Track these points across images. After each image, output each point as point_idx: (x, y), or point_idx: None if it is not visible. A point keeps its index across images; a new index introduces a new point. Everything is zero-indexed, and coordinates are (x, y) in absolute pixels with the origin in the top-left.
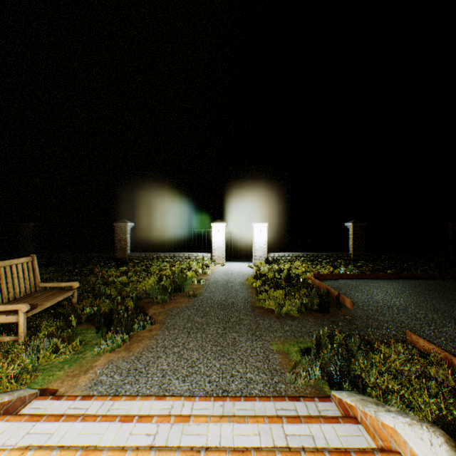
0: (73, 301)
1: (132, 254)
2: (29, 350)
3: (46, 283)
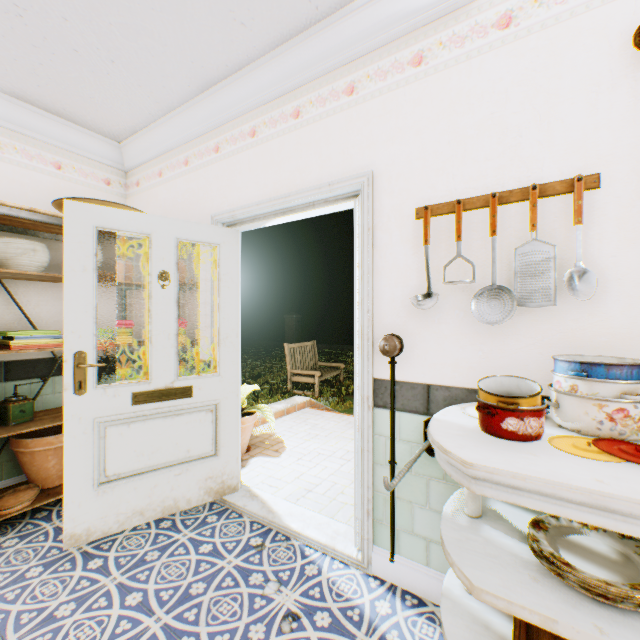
0: (340, 379)
1: None
2: (323, 399)
3: (322, 363)
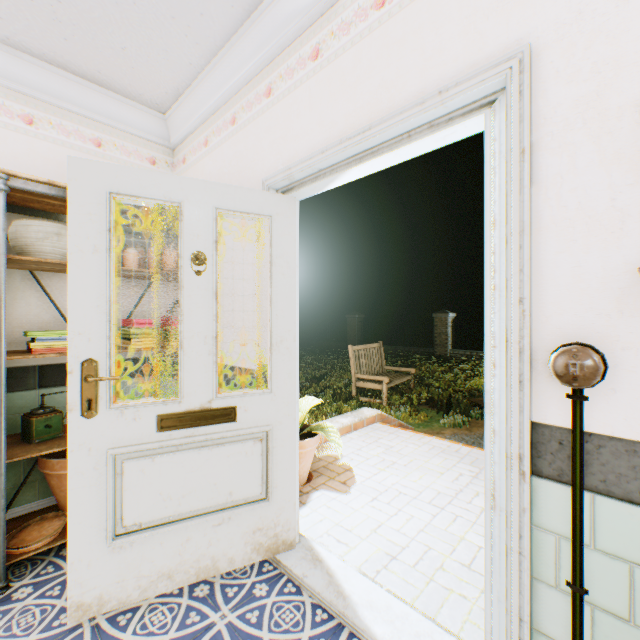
0: (410, 385)
1: (453, 350)
2: (393, 410)
3: (389, 367)
